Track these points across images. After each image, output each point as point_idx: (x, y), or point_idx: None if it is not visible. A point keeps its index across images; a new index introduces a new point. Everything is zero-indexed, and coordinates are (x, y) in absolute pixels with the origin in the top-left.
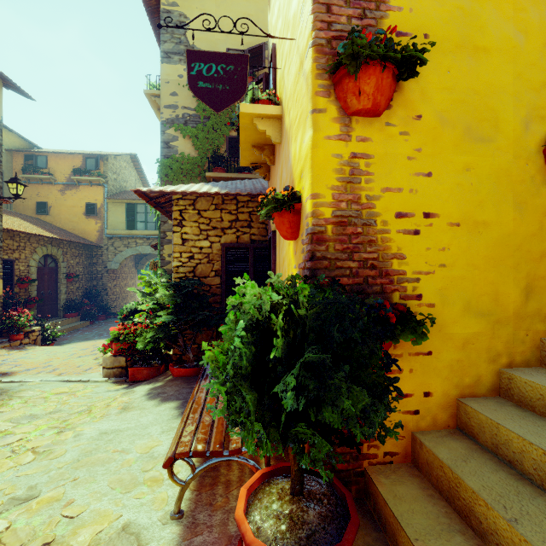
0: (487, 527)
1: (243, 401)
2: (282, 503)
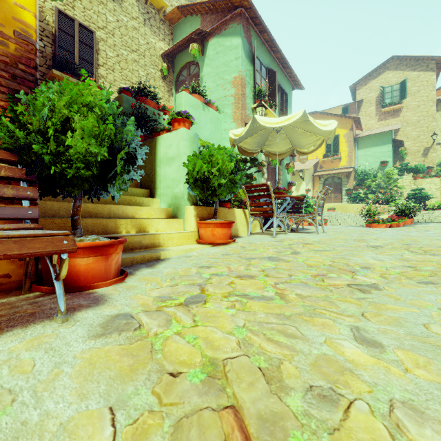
0: (83, 228)
1: (114, 163)
2: (92, 237)
